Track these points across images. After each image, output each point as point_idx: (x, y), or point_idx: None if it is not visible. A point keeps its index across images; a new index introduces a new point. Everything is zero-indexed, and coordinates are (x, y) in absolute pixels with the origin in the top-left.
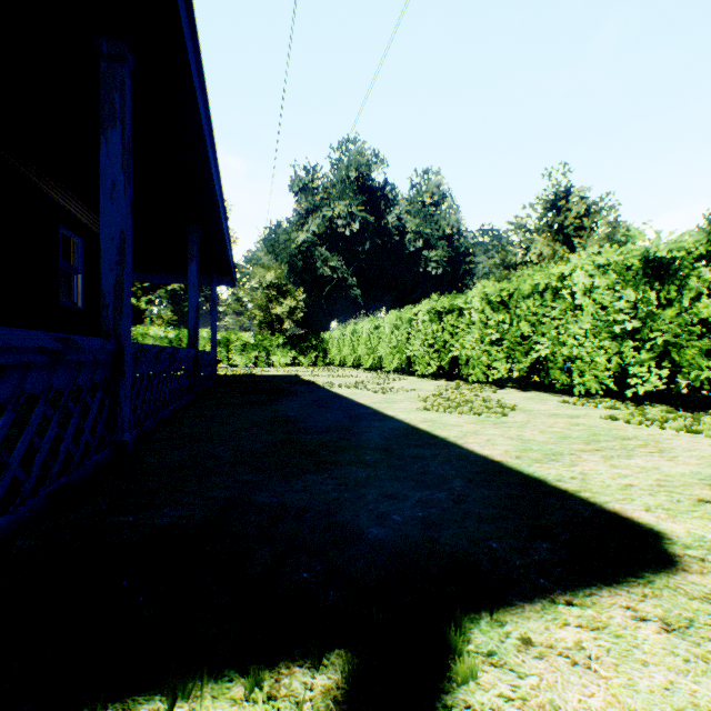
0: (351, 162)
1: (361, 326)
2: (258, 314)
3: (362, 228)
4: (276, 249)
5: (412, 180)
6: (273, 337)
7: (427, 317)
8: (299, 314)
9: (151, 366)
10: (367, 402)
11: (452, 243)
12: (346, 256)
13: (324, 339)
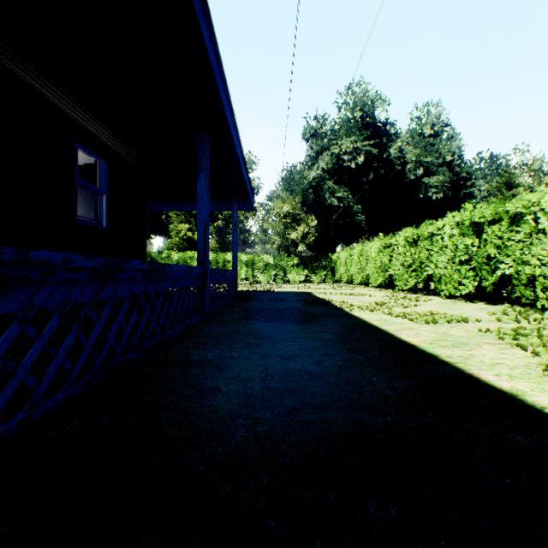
0: (356, 103)
1: (369, 246)
2: (276, 240)
3: (366, 160)
4: (291, 186)
5: (412, 115)
6: (289, 258)
7: (455, 230)
8: (310, 239)
9: (87, 290)
10: (418, 342)
11: (451, 170)
12: (350, 187)
13: (332, 259)
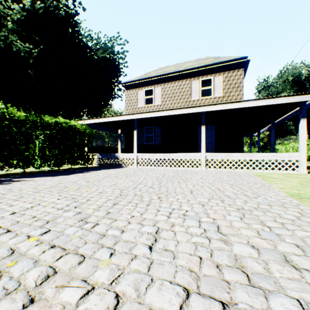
0: (289, 73)
1: (298, 144)
2: (247, 141)
3: None
4: None
5: None
6: (254, 148)
7: None
8: (265, 140)
9: None
10: (309, 165)
11: None
12: None
13: (276, 148)
